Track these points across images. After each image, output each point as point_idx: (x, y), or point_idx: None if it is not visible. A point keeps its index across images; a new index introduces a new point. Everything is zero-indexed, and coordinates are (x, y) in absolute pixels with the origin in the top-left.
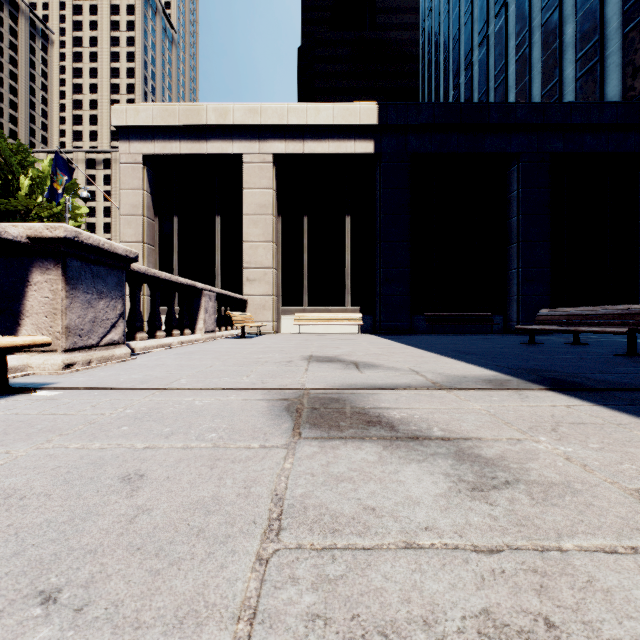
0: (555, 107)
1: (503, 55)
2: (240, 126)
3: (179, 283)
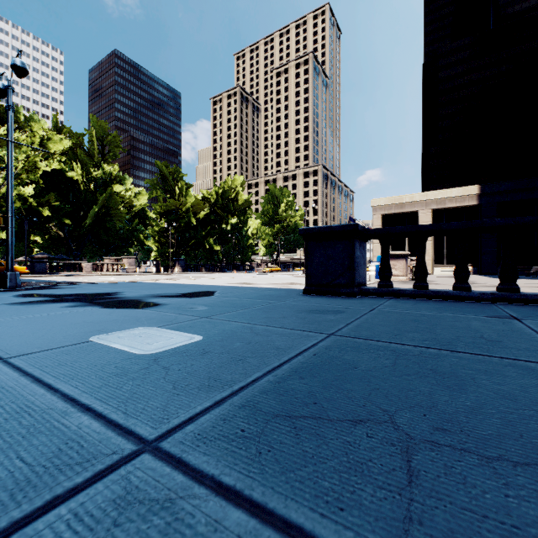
0: None
1: None
2: (418, 201)
3: None
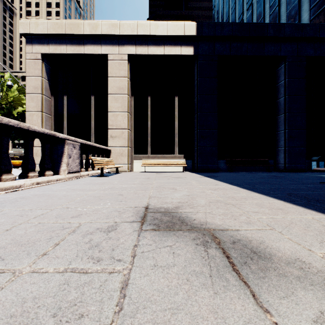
0: (309, 26)
1: (262, 13)
2: (106, 35)
3: (32, 131)
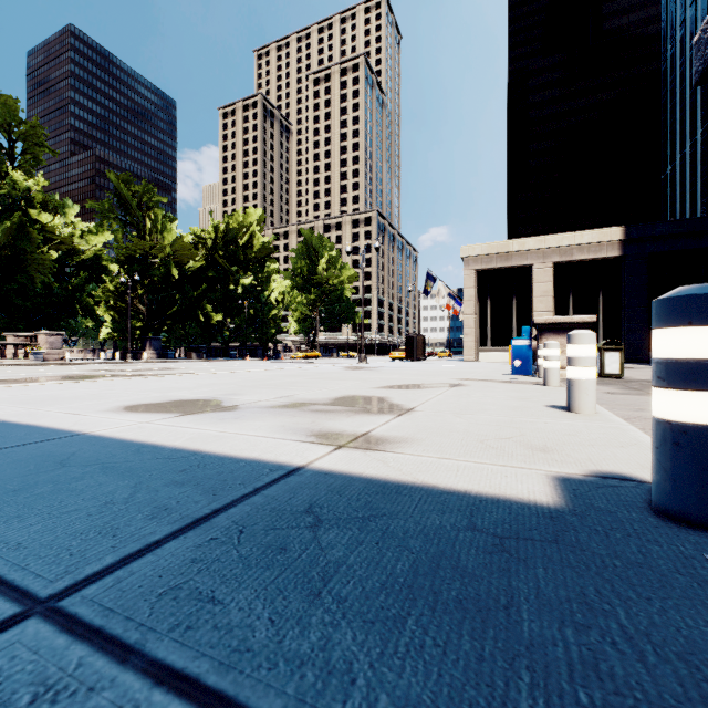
0: None
1: None
2: (532, 250)
3: None
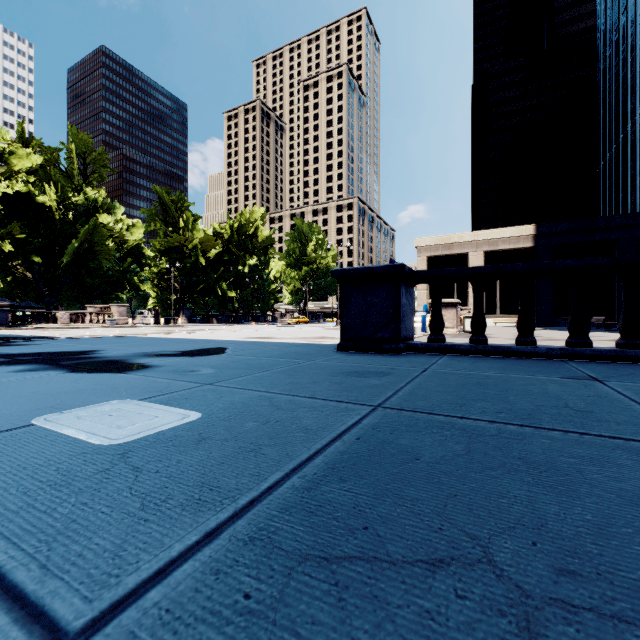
0: (639, 215)
1: None
2: (468, 241)
3: None
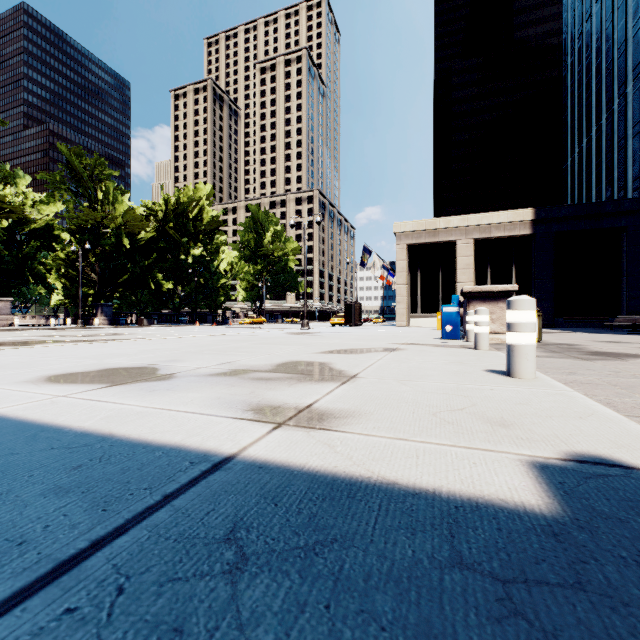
0: None
1: (638, 114)
2: (456, 227)
3: None
